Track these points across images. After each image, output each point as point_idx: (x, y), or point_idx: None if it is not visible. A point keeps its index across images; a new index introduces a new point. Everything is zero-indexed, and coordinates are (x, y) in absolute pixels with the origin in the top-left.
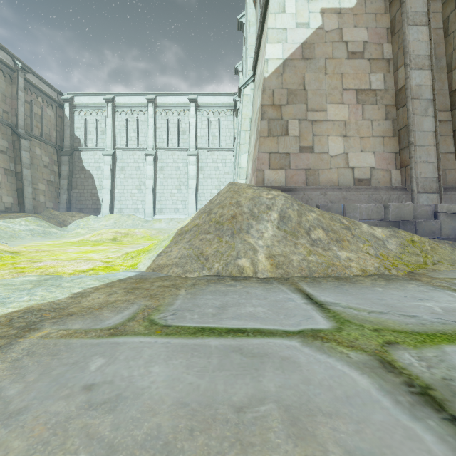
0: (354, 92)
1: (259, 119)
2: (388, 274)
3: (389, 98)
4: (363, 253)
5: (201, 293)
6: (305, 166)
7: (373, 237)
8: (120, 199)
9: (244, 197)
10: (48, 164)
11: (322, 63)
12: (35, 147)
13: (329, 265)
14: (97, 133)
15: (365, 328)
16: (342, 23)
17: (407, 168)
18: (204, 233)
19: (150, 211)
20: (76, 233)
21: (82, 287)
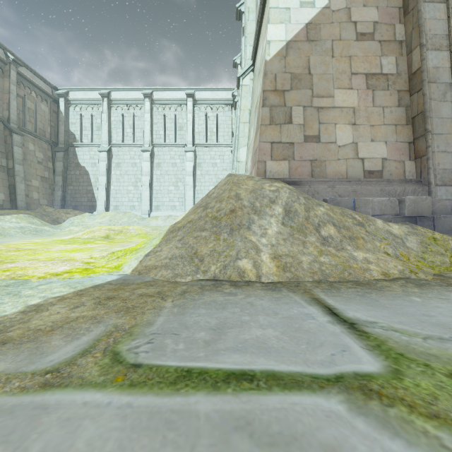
0: (364, 76)
1: (260, 106)
2: (416, 278)
3: (402, 83)
4: (381, 252)
5: (193, 305)
6: (310, 157)
7: (390, 234)
8: (115, 196)
9: (244, 189)
10: (42, 161)
11: (328, 45)
12: (29, 142)
13: (345, 267)
14: (93, 129)
15: (435, 372)
16: (350, 2)
17: (422, 159)
18: (199, 230)
19: (147, 208)
20: (69, 230)
21: (44, 296)
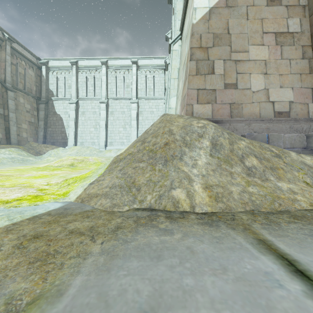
0: (273, 34)
1: (188, 60)
2: None
3: (305, 40)
4: (301, 181)
5: (123, 252)
6: (229, 100)
7: (305, 165)
8: (81, 135)
9: (176, 126)
10: (29, 110)
11: (244, 10)
12: (20, 97)
13: (274, 197)
14: (65, 87)
15: None
16: None
17: None
18: (137, 161)
19: (103, 144)
20: (47, 160)
21: None
